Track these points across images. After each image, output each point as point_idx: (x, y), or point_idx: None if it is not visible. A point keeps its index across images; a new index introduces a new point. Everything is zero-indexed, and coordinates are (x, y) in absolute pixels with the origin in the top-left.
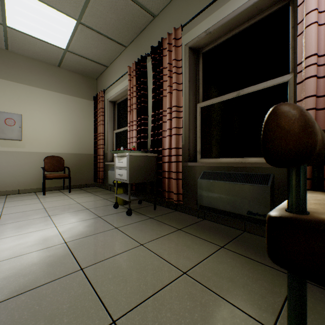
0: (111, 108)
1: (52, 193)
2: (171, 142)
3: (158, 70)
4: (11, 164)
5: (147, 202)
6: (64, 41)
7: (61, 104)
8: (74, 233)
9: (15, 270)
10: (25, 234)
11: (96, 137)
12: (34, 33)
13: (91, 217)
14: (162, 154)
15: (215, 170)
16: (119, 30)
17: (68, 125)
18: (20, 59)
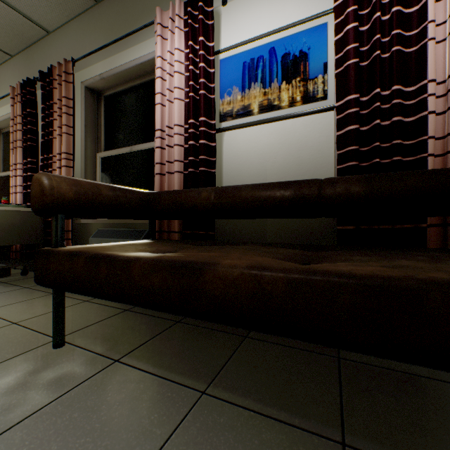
0: None
1: None
2: None
3: (48, 104)
4: None
5: None
6: None
7: None
8: None
9: None
10: None
11: None
12: None
13: None
14: None
15: (109, 228)
16: None
17: None
18: None
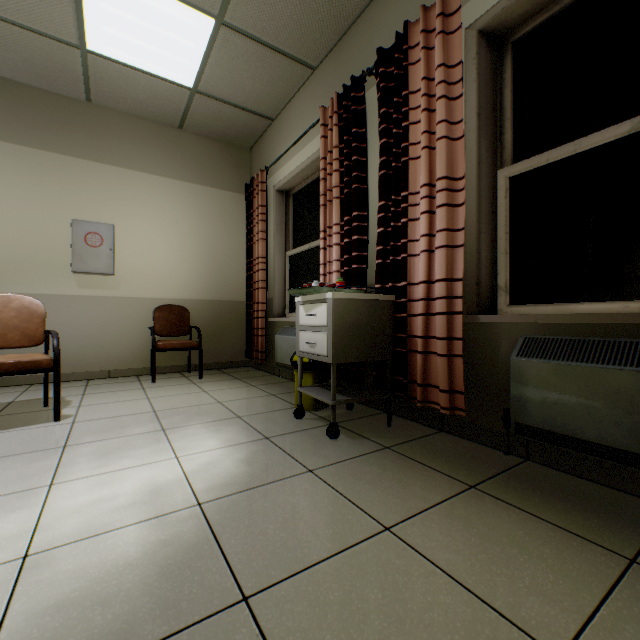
0: (280, 205)
1: (167, 379)
2: (431, 266)
3: (396, 101)
4: (96, 321)
5: (363, 407)
6: (191, 70)
7: (185, 203)
8: (216, 479)
9: (86, 581)
10: (115, 473)
11: (250, 267)
12: (135, 60)
13: (248, 438)
14: (407, 295)
15: (562, 335)
16: (302, 29)
17: (197, 244)
18: (112, 118)
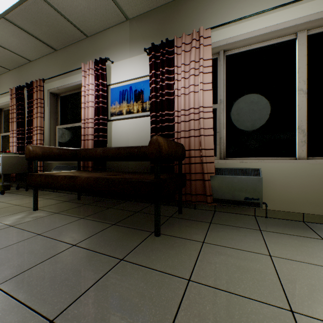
0: None
1: None
2: None
3: (31, 101)
4: None
5: (25, 189)
6: None
7: None
8: None
9: None
10: None
11: None
12: None
13: None
14: None
15: (62, 165)
16: (1, 60)
17: None
18: None
